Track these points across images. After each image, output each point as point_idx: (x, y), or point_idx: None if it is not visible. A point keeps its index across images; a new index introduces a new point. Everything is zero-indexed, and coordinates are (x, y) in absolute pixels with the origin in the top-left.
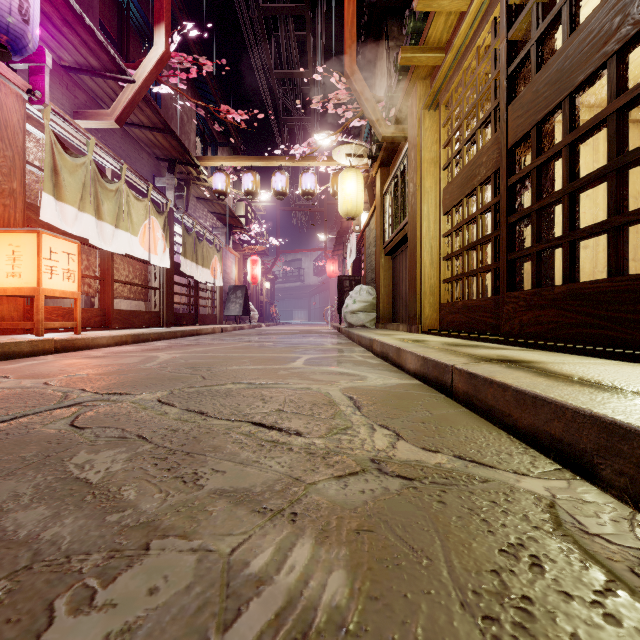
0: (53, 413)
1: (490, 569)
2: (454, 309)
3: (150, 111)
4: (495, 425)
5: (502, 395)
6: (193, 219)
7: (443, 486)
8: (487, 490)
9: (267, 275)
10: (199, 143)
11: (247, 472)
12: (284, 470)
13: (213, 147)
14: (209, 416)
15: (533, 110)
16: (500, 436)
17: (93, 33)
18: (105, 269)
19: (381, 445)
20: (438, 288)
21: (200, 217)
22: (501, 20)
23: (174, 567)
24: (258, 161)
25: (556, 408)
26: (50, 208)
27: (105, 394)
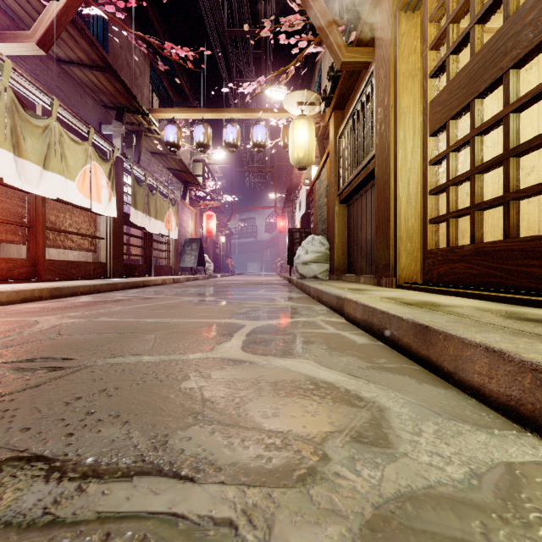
0: None
1: None
2: (454, 256)
3: (85, 43)
4: None
5: None
6: (145, 171)
7: None
8: None
9: (223, 230)
10: (155, 101)
11: None
12: None
13: (169, 106)
14: None
15: None
16: None
17: None
18: (34, 215)
19: None
20: (417, 232)
21: (155, 171)
22: None
23: None
24: (209, 113)
25: None
26: None
27: None
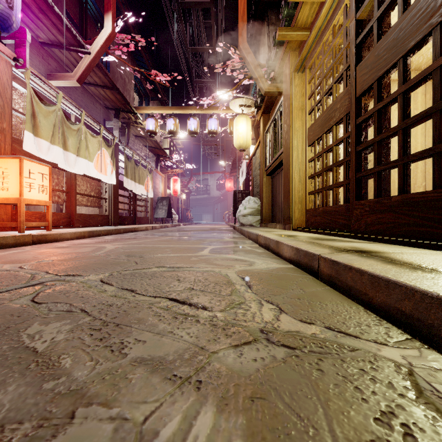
0: (20, 291)
1: (369, 439)
2: (316, 213)
3: (101, 74)
4: (354, 301)
5: (359, 278)
6: (132, 150)
7: (319, 354)
8: (355, 358)
9: (184, 190)
10: (137, 98)
11: (163, 342)
12: (192, 340)
13: (146, 100)
14: (137, 293)
15: (375, 69)
16: (359, 310)
17: (60, 18)
18: (70, 185)
19: (268, 318)
20: (304, 198)
21: (137, 149)
22: (351, 5)
23: (93, 437)
24: (178, 110)
25: (406, 290)
26: (30, 142)
27: (62, 275)
